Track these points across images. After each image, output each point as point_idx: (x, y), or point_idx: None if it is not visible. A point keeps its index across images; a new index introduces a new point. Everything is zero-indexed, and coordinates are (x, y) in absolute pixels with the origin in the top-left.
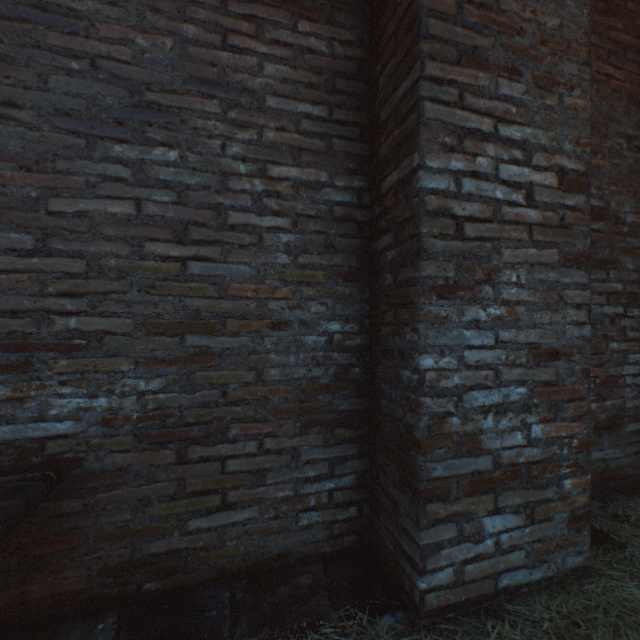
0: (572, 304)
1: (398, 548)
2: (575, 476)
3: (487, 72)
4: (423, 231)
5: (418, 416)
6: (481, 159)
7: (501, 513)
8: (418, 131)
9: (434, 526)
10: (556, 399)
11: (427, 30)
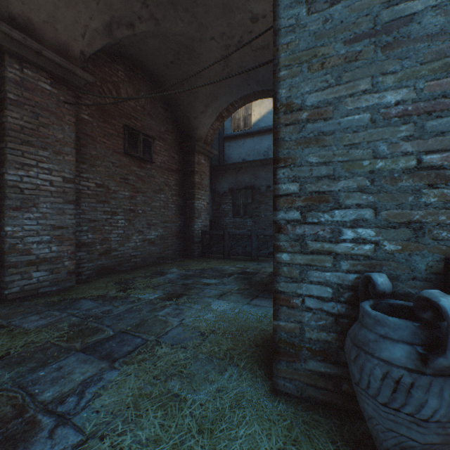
0: (69, 214)
1: (1, 288)
2: (70, 261)
3: (34, 148)
4: (7, 191)
5: (6, 244)
6: (32, 172)
7: (40, 271)
8: (6, 162)
9: (12, 275)
10: (63, 240)
11: (9, 134)
